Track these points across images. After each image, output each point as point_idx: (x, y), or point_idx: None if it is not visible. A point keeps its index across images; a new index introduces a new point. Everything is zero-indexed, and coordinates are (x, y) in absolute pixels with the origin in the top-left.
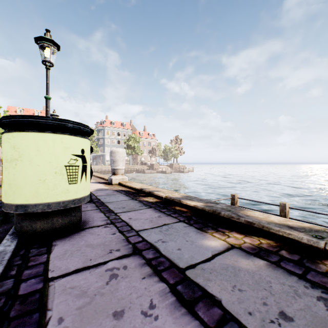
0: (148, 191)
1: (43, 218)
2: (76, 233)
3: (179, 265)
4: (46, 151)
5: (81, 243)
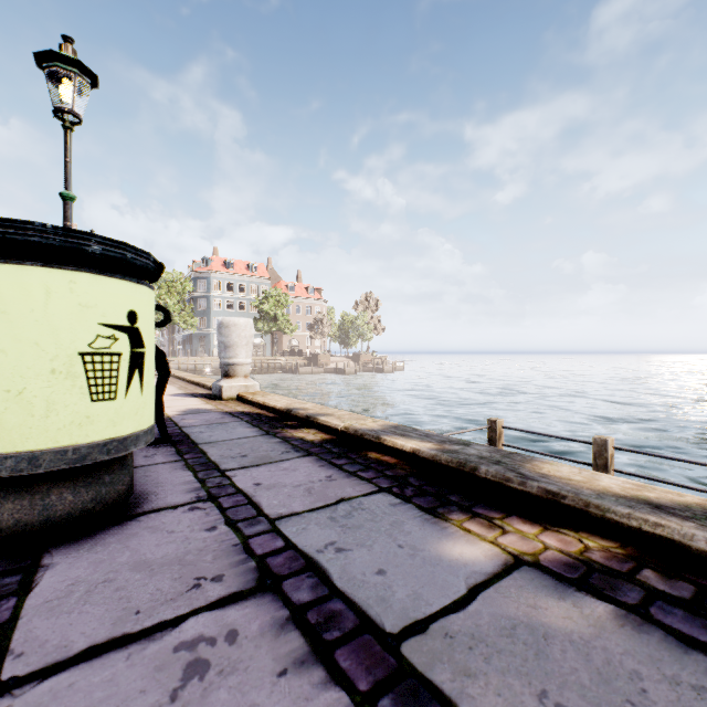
0: (305, 416)
1: (19, 491)
2: (112, 528)
3: (383, 625)
4: (27, 314)
5: (121, 558)
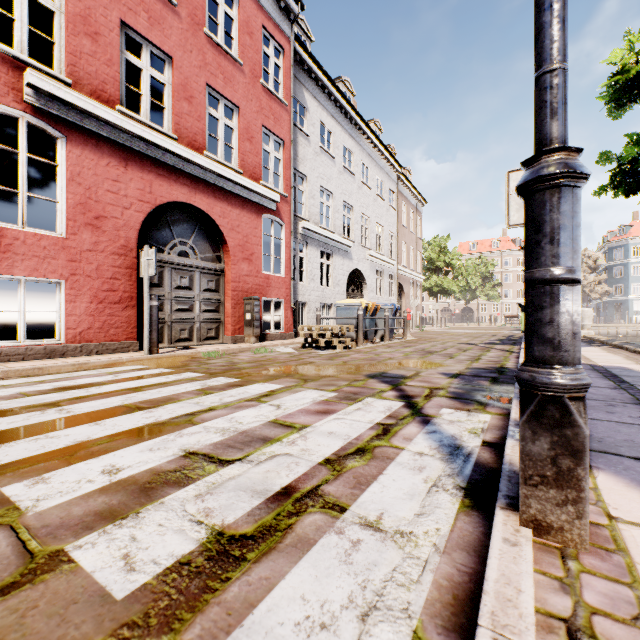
0: (592, 338)
1: None
2: None
3: None
4: None
5: None
